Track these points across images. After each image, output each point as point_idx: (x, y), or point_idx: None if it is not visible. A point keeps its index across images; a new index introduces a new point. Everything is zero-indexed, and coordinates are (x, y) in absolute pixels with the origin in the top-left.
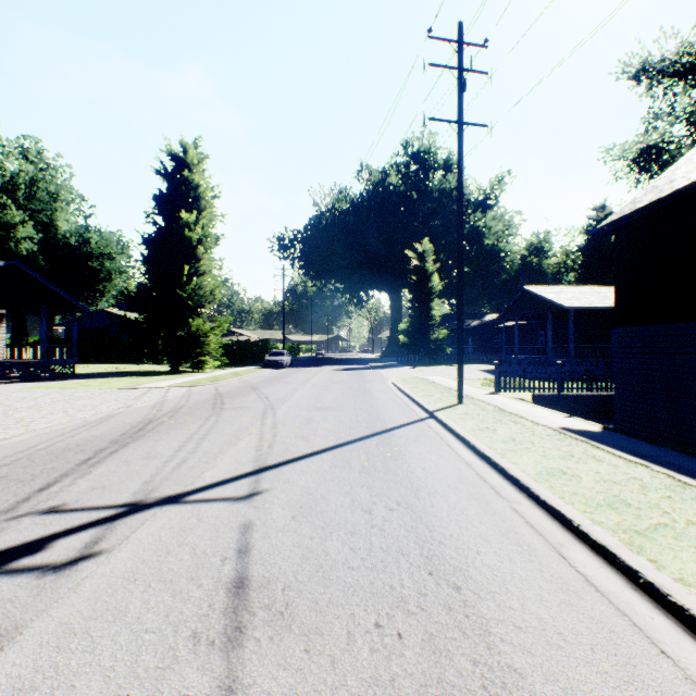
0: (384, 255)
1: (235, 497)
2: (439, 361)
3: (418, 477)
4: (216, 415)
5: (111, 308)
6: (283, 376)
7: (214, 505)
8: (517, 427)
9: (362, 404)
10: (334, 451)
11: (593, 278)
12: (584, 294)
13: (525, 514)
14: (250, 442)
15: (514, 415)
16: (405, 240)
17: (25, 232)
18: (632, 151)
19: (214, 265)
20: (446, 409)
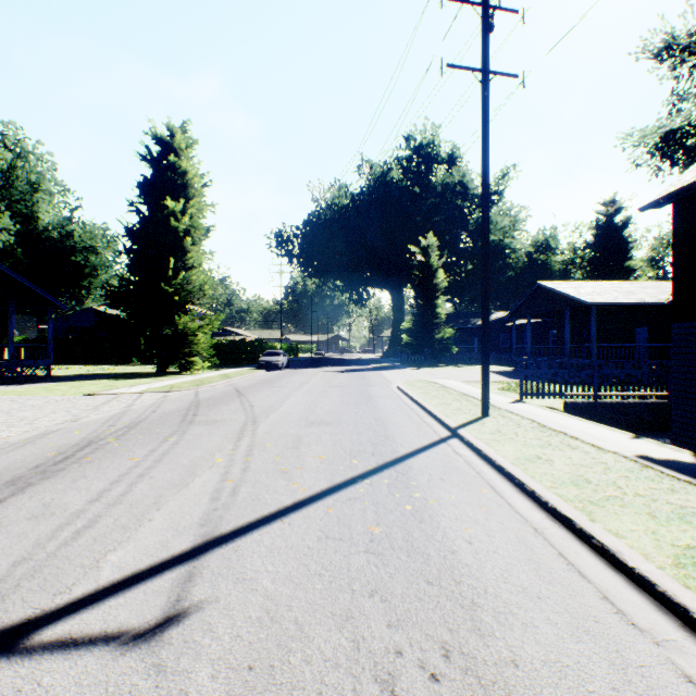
0: (385, 251)
1: (130, 632)
2: (444, 362)
3: (466, 567)
4: (180, 434)
5: (102, 306)
6: (276, 379)
7: (78, 661)
8: (579, 456)
9: (365, 415)
10: (326, 502)
11: (602, 276)
12: (605, 289)
13: None
14: (208, 481)
15: (564, 435)
16: (407, 236)
17: (1, 223)
18: (653, 137)
19: (204, 259)
20: (471, 424)
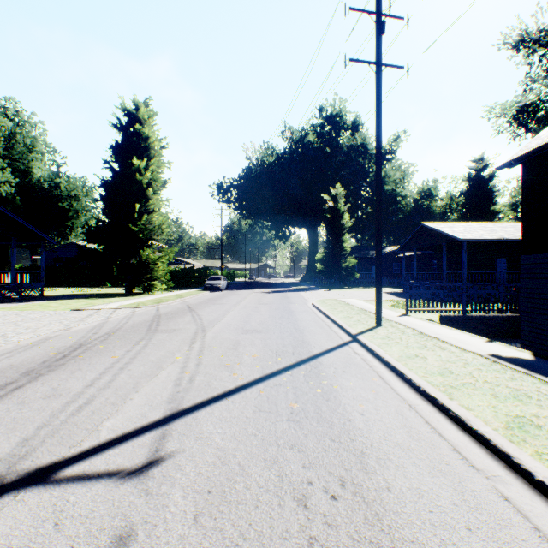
0: (303, 198)
1: (125, 470)
2: (349, 285)
3: (358, 430)
4: (147, 339)
5: (81, 241)
6: (218, 298)
7: (92, 488)
8: (446, 355)
9: (287, 325)
10: (259, 387)
11: (473, 217)
12: (473, 228)
13: (525, 509)
14: (171, 372)
15: (437, 340)
16: (320, 186)
17: (4, 177)
18: (511, 109)
19: (162, 205)
20: (368, 332)
